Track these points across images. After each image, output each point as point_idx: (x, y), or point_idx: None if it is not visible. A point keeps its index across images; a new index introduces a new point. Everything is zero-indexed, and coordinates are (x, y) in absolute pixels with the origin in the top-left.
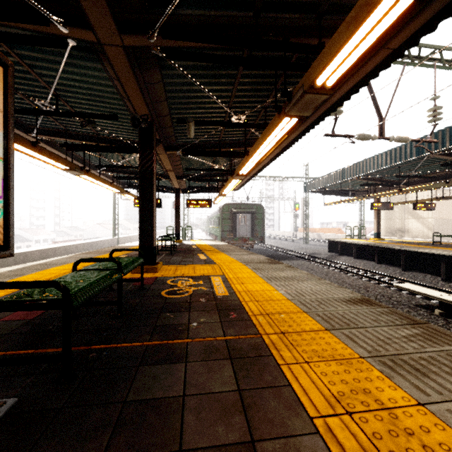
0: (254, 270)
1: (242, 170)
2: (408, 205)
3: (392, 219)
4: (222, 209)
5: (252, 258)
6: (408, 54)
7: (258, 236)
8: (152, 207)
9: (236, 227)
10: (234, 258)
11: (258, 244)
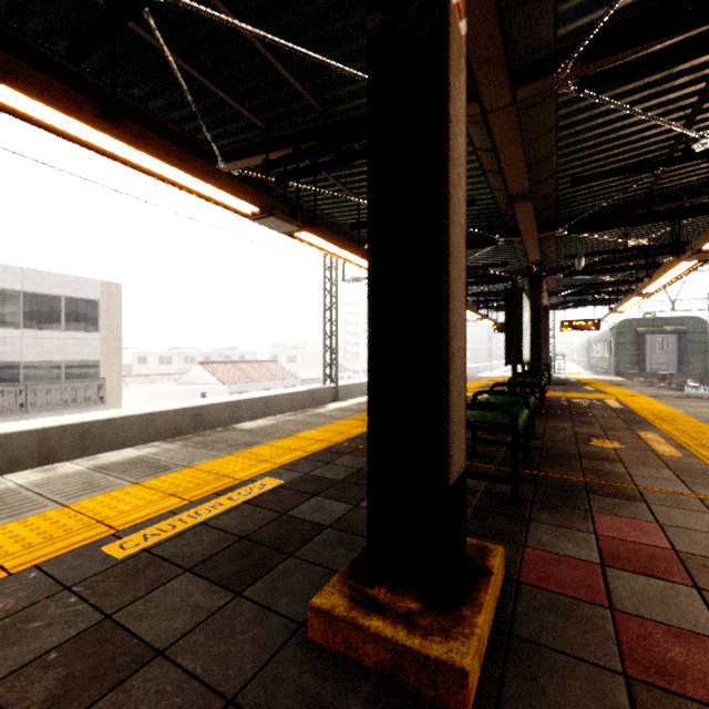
0: (658, 400)
1: (645, 290)
2: None
3: None
4: (616, 328)
5: (662, 393)
6: None
7: (694, 371)
8: (541, 338)
9: (644, 357)
10: (634, 392)
11: (698, 387)
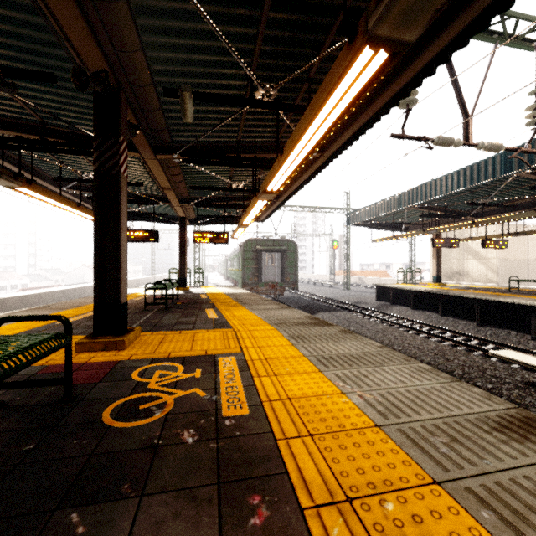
0: (293, 341)
1: (272, 183)
2: (468, 243)
3: (448, 259)
4: (243, 246)
5: (286, 315)
6: (502, 27)
7: (290, 280)
8: (119, 235)
9: (261, 270)
10: (260, 316)
11: (288, 290)
